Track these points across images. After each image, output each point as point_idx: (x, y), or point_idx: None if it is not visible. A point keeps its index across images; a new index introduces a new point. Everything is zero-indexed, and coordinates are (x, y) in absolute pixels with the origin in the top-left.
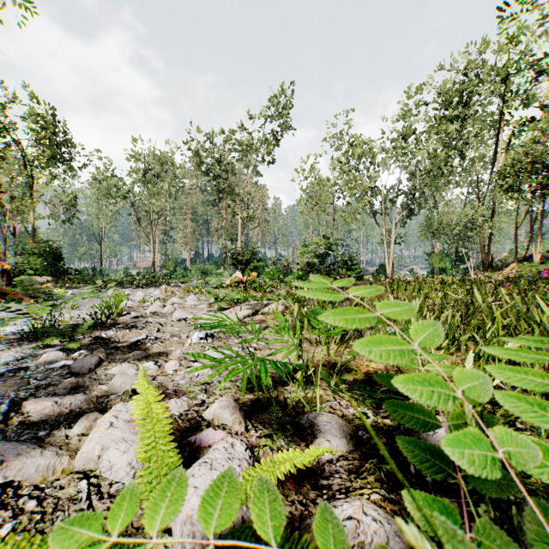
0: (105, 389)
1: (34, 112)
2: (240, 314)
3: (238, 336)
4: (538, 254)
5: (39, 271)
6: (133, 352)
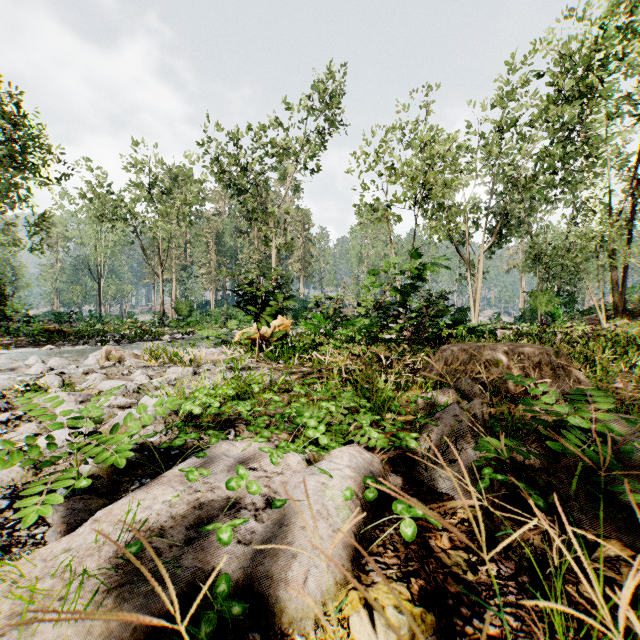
0: None
1: None
2: None
3: None
4: None
5: None
6: None
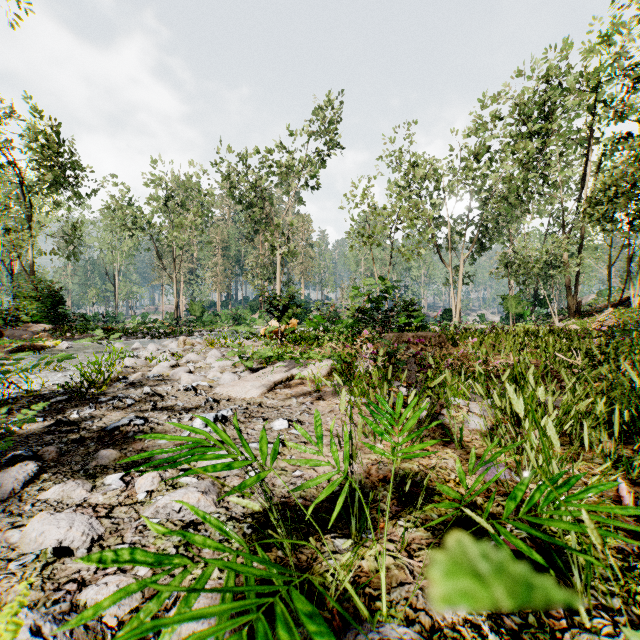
0: (14, 543)
1: (32, 127)
2: (270, 380)
3: (263, 418)
4: (636, 297)
5: (36, 317)
6: (102, 448)
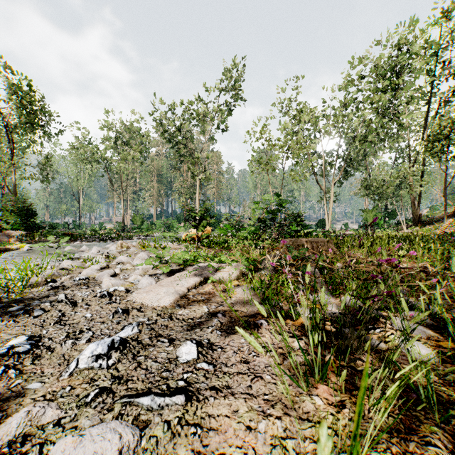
0: None
1: (13, 84)
2: (184, 285)
3: (169, 340)
4: None
5: (15, 226)
6: None
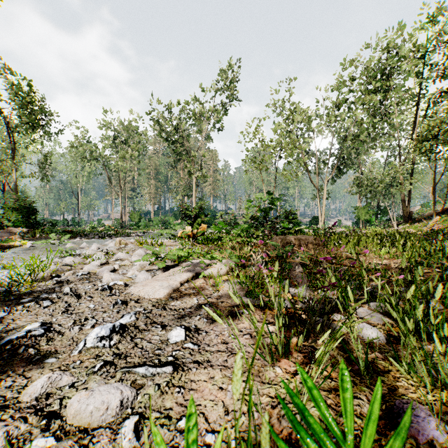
0: None
1: (14, 85)
2: (177, 280)
3: (162, 326)
4: None
5: (17, 223)
6: None
